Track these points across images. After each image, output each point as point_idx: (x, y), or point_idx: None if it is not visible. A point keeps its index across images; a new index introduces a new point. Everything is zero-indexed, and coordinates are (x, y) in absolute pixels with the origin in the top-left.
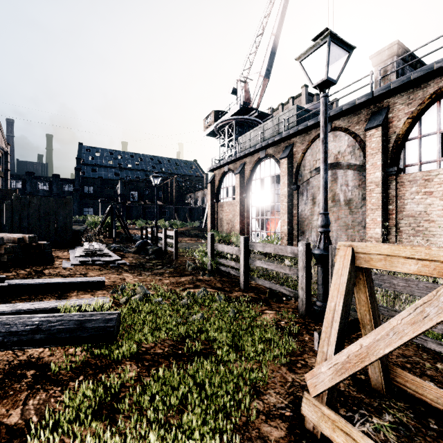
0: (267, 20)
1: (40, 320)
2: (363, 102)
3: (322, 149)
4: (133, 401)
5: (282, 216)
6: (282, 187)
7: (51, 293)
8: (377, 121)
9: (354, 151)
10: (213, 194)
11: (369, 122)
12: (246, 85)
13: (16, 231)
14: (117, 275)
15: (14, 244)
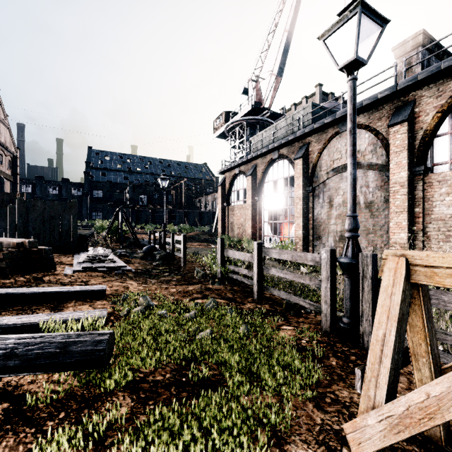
0: (280, 16)
1: (15, 343)
2: (386, 96)
3: (350, 141)
4: (121, 451)
5: (296, 220)
6: (297, 190)
7: (46, 304)
8: (402, 116)
9: (375, 149)
10: (223, 197)
11: (393, 117)
12: (257, 84)
13: (20, 236)
14: (120, 283)
15: (13, 249)
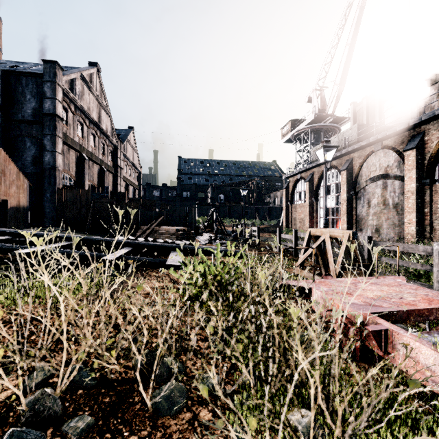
0: (342, 30)
1: (223, 249)
2: (403, 129)
3: (324, 191)
4: None
5: (342, 216)
6: (342, 194)
7: None
8: (413, 144)
9: (399, 165)
10: (288, 197)
11: (408, 144)
12: (321, 92)
13: (170, 226)
14: None
15: (181, 232)
